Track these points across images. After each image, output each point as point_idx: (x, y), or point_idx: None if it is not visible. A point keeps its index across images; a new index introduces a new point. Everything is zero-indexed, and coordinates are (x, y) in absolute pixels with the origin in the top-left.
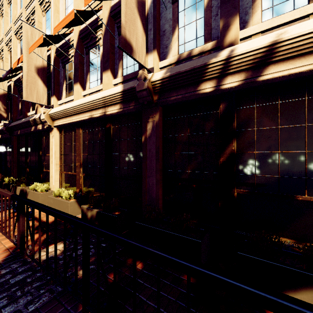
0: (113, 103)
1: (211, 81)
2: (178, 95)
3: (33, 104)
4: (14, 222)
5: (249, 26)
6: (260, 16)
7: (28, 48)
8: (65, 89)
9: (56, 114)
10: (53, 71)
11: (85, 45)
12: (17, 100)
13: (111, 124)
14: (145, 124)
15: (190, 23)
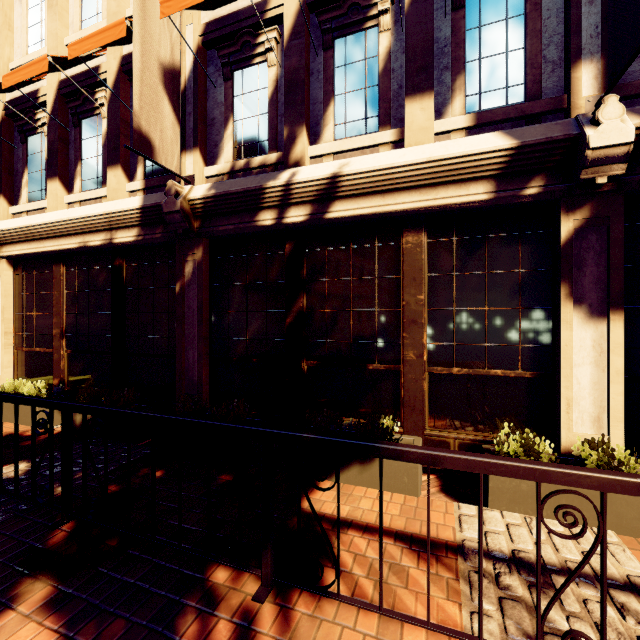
0: (126, 226)
1: (272, 210)
2: (230, 225)
3: None
4: None
5: (321, 142)
6: (332, 132)
7: None
8: (28, 184)
9: (7, 234)
10: None
11: (73, 110)
12: None
13: (123, 260)
14: (181, 265)
15: (250, 117)
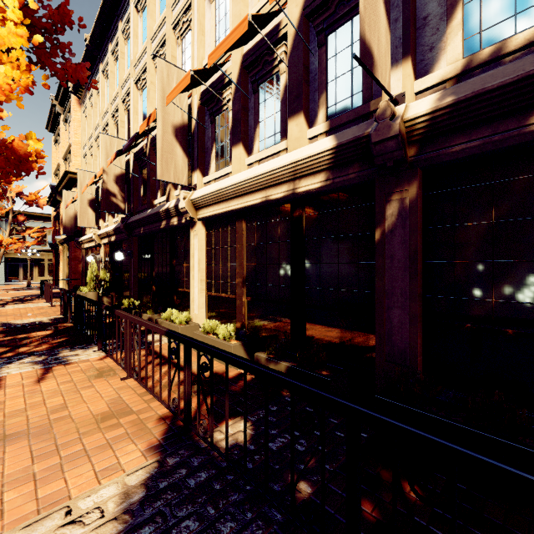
0: (311, 172)
1: None
2: (472, 141)
3: (161, 187)
4: (170, 376)
5: None
6: None
7: (164, 98)
8: (215, 157)
9: (203, 199)
10: (195, 130)
11: (253, 78)
12: (137, 182)
13: (303, 210)
14: (383, 207)
15: None
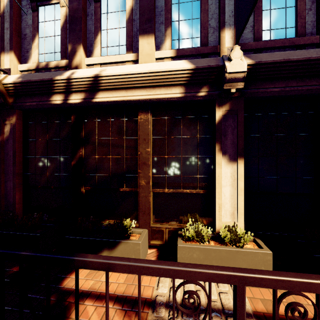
0: None
1: (60, 94)
2: (33, 102)
3: None
4: None
5: (93, 56)
6: (100, 51)
7: None
8: None
9: None
10: None
11: None
12: None
13: None
14: (1, 126)
15: (49, 36)
